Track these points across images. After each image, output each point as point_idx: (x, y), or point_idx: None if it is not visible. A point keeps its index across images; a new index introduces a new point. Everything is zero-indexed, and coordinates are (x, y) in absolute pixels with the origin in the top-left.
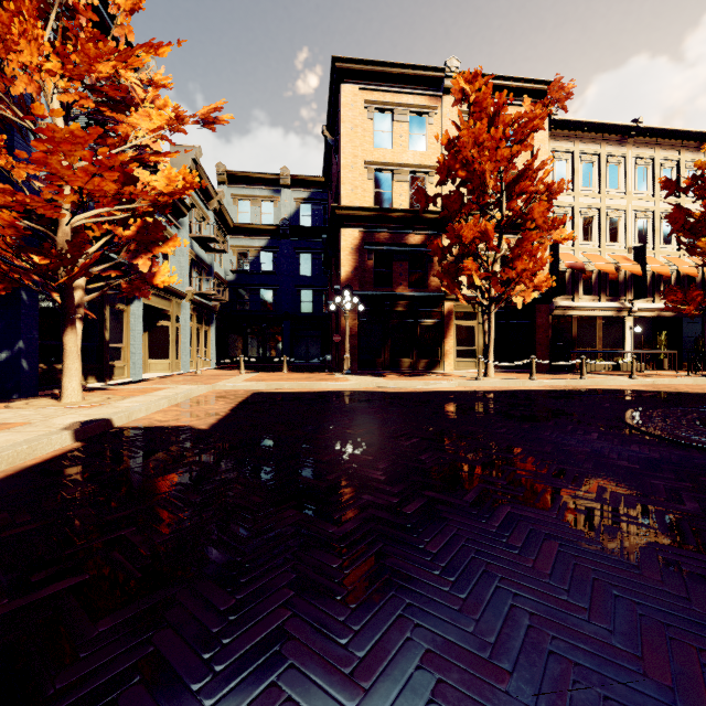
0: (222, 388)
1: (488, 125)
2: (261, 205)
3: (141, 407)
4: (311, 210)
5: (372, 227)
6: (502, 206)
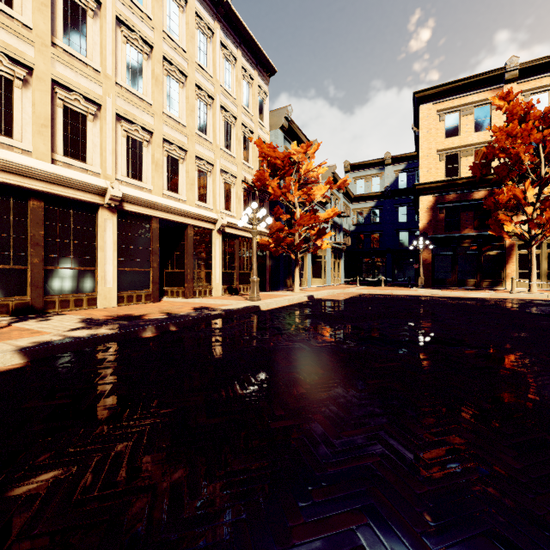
0: (347, 292)
1: (520, 121)
2: (371, 180)
3: (320, 294)
4: (407, 176)
5: (443, 192)
6: (540, 170)
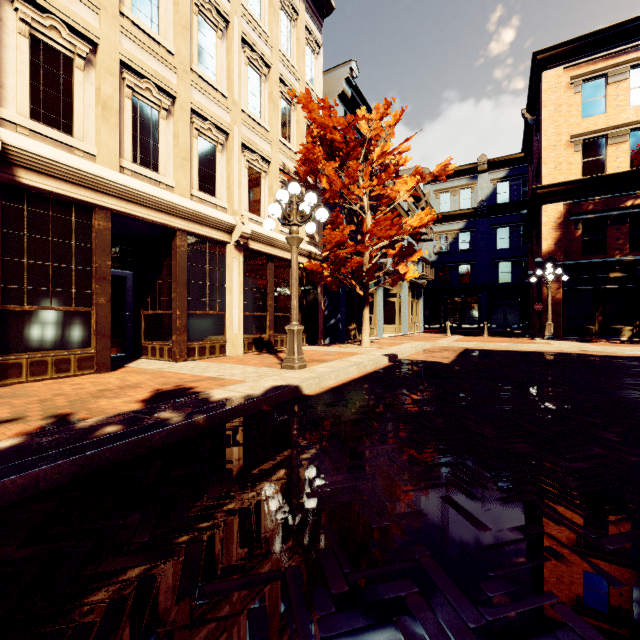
0: (440, 345)
1: None
2: (460, 193)
3: (406, 350)
4: (509, 186)
5: (579, 197)
6: None
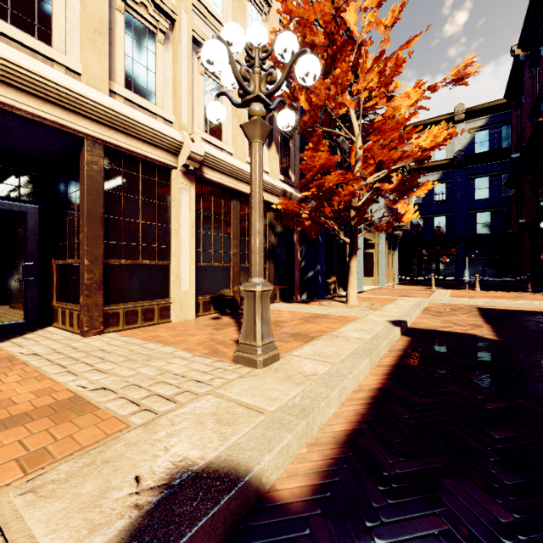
0: (438, 302)
1: None
2: None
3: (412, 313)
4: (488, 135)
5: None
6: None
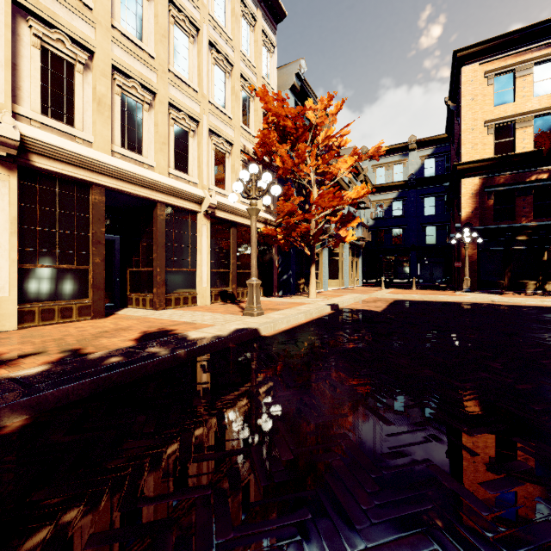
0: (375, 297)
1: None
2: (393, 168)
3: (345, 301)
4: (434, 162)
5: (492, 173)
6: None
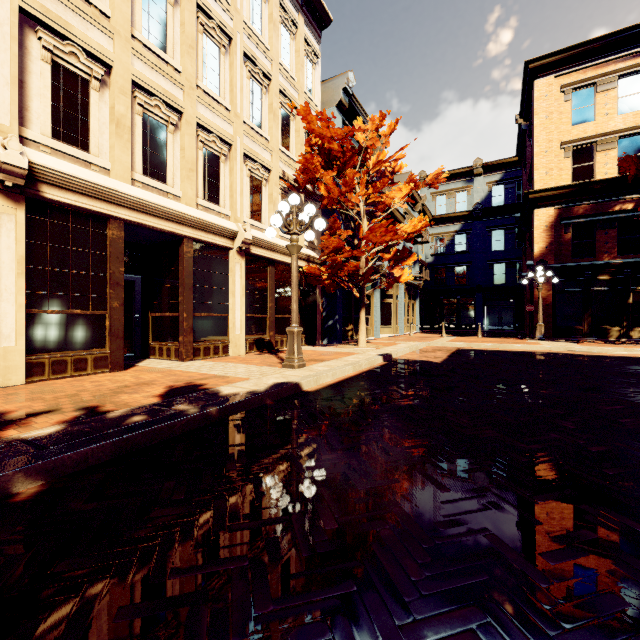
0: (434, 345)
1: None
2: (456, 196)
3: (400, 351)
4: (503, 189)
5: (569, 202)
6: None
